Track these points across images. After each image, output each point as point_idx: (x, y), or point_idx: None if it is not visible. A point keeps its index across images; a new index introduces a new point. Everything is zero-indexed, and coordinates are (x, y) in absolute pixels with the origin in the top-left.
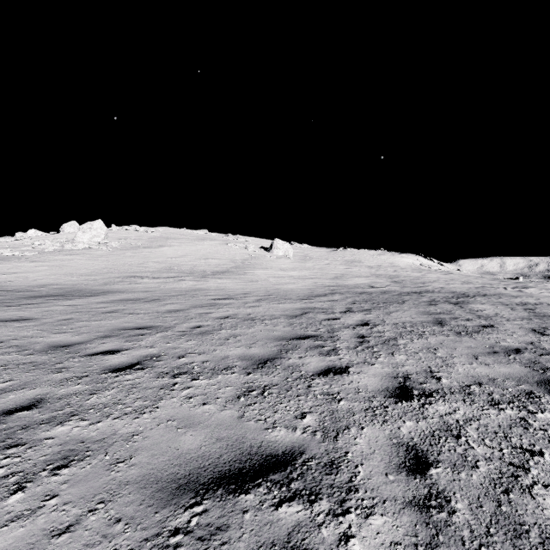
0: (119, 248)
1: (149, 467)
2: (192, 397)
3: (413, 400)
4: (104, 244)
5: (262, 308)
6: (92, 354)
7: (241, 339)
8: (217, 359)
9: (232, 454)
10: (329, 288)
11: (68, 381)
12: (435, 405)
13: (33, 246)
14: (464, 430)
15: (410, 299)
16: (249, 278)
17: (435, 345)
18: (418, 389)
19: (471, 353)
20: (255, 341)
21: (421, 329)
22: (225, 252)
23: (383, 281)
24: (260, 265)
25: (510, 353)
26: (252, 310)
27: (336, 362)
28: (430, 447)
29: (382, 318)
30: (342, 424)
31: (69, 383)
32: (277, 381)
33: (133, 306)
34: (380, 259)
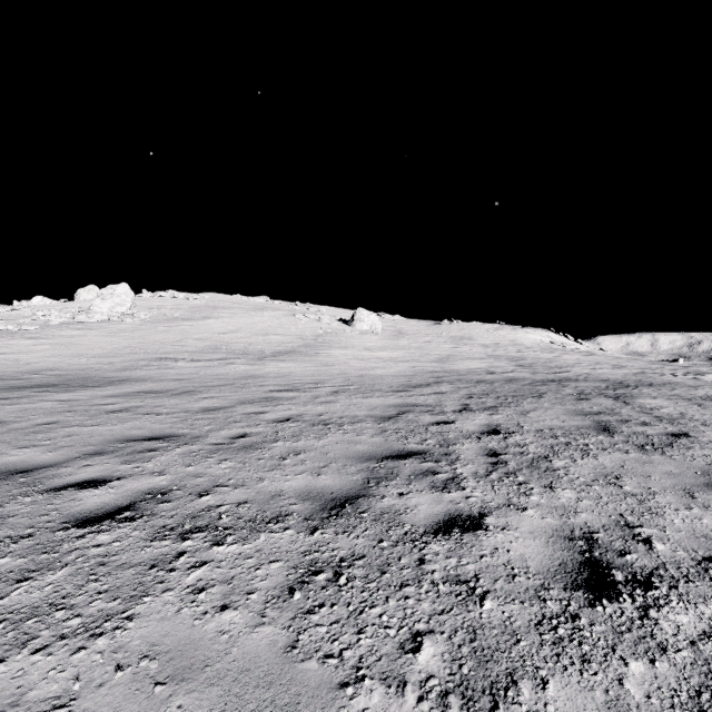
0: (149, 321)
1: None
2: (205, 589)
3: (622, 598)
4: (130, 315)
5: (339, 405)
6: (60, 487)
7: (306, 459)
8: (263, 498)
9: None
10: (433, 374)
11: None
12: (668, 610)
13: (33, 317)
14: None
15: (548, 391)
16: (323, 361)
17: (614, 470)
18: (620, 568)
19: (679, 486)
20: (327, 462)
21: (581, 440)
22: (291, 325)
23: (505, 365)
24: (338, 344)
25: None
26: (324, 408)
27: (461, 504)
28: None
29: (517, 421)
30: (499, 668)
31: None
32: (362, 547)
33: (154, 401)
34: (497, 335)
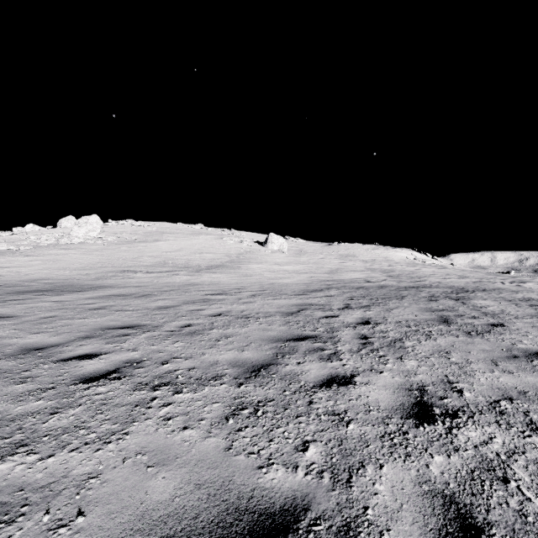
0: (114, 243)
1: (100, 534)
2: (172, 418)
3: (437, 423)
4: (99, 238)
5: (256, 305)
6: (66, 359)
7: (233, 341)
8: (205, 366)
9: (214, 510)
10: (325, 282)
11: (29, 396)
12: (464, 429)
13: (28, 240)
14: (510, 469)
15: (409, 294)
16: (244, 273)
17: (446, 348)
18: (439, 407)
19: (488, 358)
20: (248, 343)
21: (427, 328)
22: (220, 246)
23: (379, 275)
24: (255, 260)
25: (531, 358)
26: (246, 307)
27: (339, 369)
28: (474, 498)
29: (383, 315)
30: (355, 459)
31: (29, 398)
32: (272, 394)
33: (123, 302)
34: (374, 253)
